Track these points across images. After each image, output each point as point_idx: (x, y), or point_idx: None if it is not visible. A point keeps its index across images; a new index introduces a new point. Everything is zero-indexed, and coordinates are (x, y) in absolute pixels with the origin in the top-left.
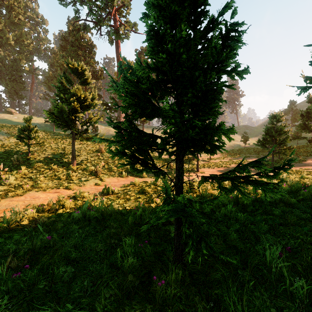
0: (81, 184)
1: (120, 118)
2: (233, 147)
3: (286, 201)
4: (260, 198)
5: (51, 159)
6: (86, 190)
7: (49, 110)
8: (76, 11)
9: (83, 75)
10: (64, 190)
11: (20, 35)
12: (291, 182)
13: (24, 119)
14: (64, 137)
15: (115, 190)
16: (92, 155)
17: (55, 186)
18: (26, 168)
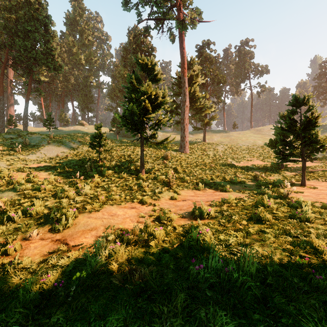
0: (155, 197)
1: (183, 121)
2: None
3: None
4: None
5: (120, 166)
6: (165, 207)
7: (113, 119)
8: (138, 14)
9: (152, 71)
10: (139, 204)
11: (89, 55)
12: None
13: (95, 126)
14: (127, 144)
15: (211, 212)
16: (158, 162)
17: (129, 199)
18: (98, 176)
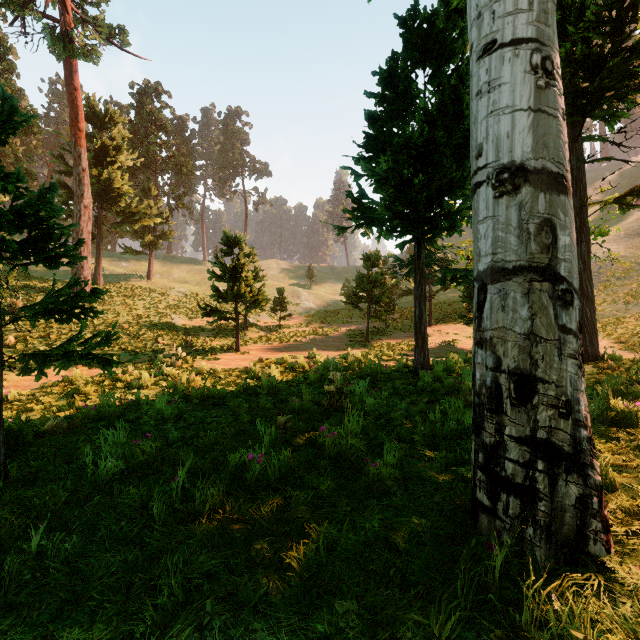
0: None
1: (78, 235)
2: (330, 306)
3: (274, 387)
4: (248, 386)
5: None
6: None
7: None
8: None
9: None
10: None
11: None
12: (334, 362)
13: None
14: None
15: (8, 395)
16: None
17: None
18: None
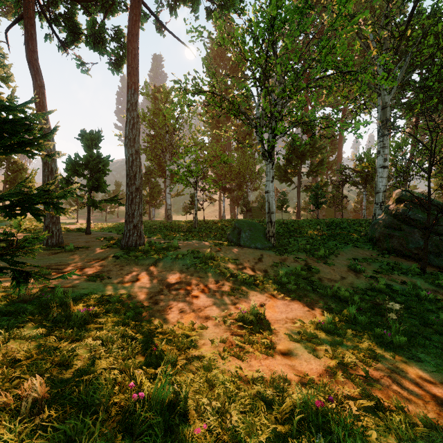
0: None
1: None
2: None
3: None
4: None
5: None
6: None
7: None
8: None
9: None
10: None
11: None
12: None
13: None
14: None
15: None
16: None
17: None
18: None
